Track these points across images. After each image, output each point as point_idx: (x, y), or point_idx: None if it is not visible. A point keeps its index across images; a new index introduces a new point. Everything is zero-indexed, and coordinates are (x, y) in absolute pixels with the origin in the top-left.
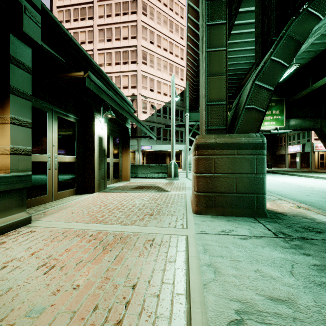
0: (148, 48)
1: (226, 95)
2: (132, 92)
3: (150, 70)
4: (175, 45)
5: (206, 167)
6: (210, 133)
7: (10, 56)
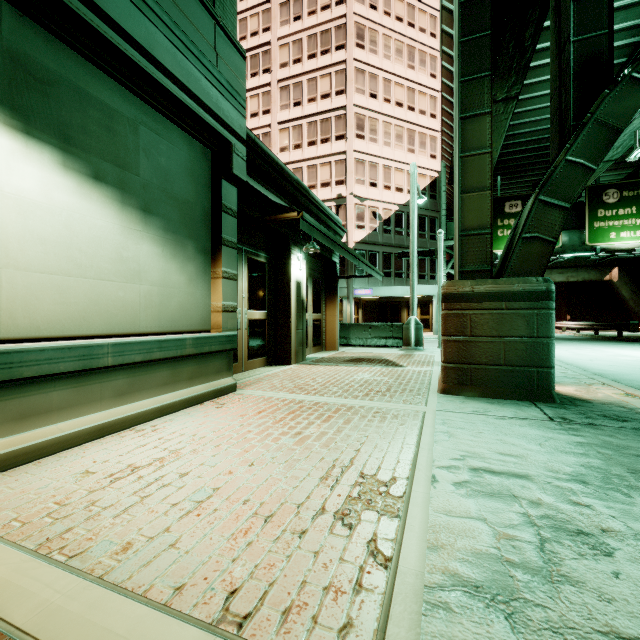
0: (367, 108)
1: (491, 220)
2: (338, 192)
3: (369, 147)
4: (420, 91)
5: (458, 327)
6: (465, 277)
7: (222, 204)
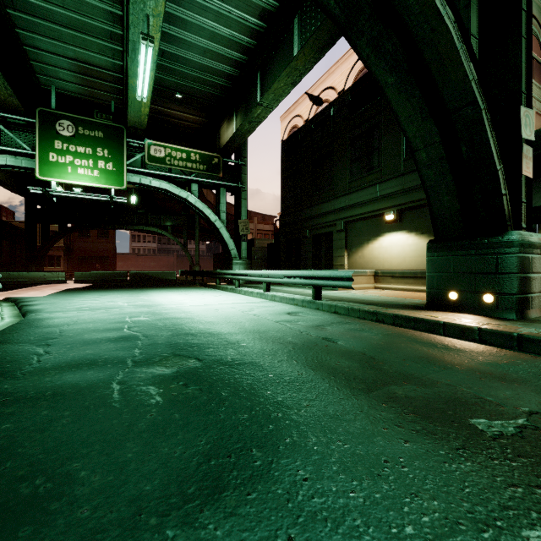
0: None
1: None
2: None
3: None
4: None
5: None
6: None
7: None
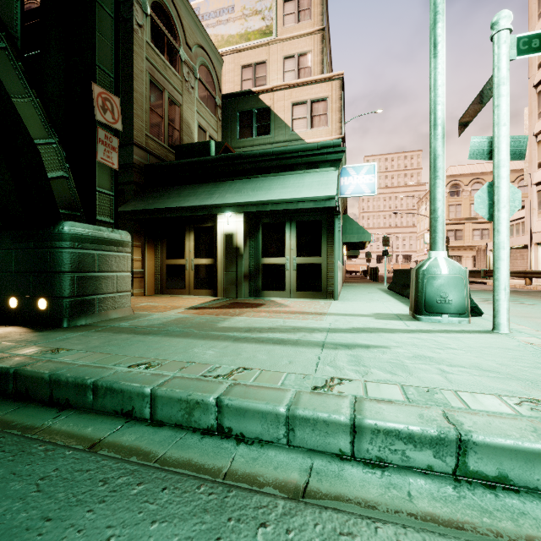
0: None
1: None
2: None
3: None
4: None
5: None
6: None
7: None
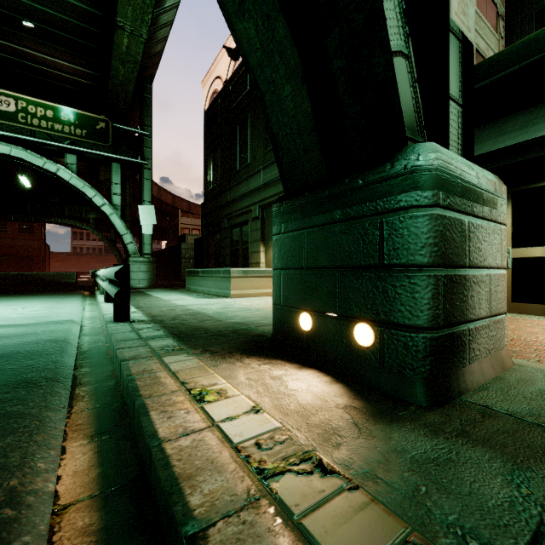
0: None
1: None
2: None
3: None
4: None
5: None
6: None
7: None
